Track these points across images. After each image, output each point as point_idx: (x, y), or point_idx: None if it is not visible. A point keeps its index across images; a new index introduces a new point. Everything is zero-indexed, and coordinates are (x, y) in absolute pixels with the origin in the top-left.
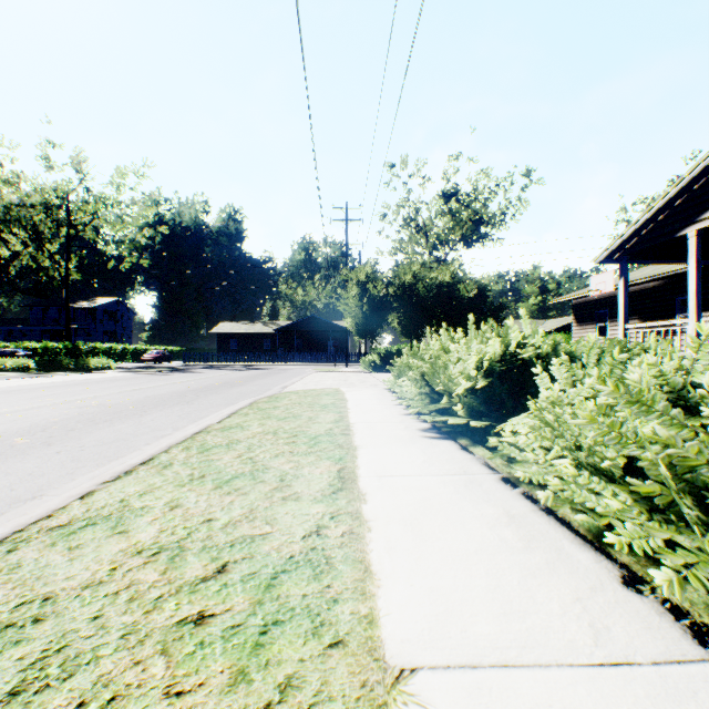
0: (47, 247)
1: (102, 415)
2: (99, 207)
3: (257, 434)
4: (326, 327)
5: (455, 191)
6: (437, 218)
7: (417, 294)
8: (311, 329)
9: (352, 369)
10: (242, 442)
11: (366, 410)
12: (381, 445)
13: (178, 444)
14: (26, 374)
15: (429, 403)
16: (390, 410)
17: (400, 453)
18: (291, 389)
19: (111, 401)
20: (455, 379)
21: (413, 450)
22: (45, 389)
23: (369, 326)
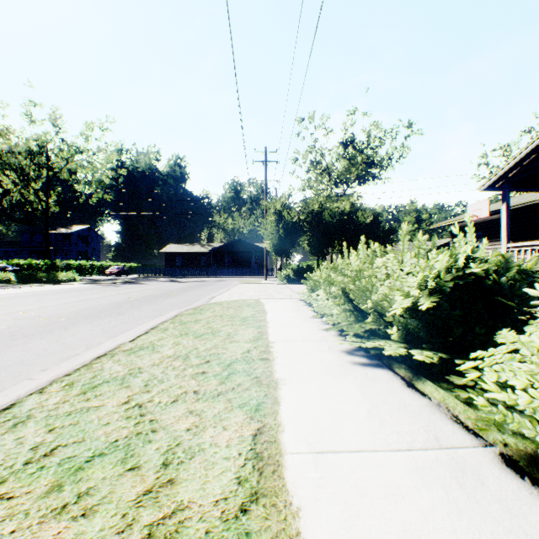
0: (31, 185)
1: (28, 329)
2: (71, 154)
3: (165, 359)
4: (250, 248)
5: (352, 139)
6: (337, 161)
7: (323, 220)
8: (238, 250)
9: (270, 281)
10: (142, 373)
11: (284, 324)
12: (307, 379)
13: (65, 377)
14: (4, 286)
15: (352, 321)
16: (308, 324)
17: (333, 395)
18: (217, 300)
19: (50, 312)
20: (390, 298)
21: (348, 388)
22: (5, 299)
23: (284, 246)
